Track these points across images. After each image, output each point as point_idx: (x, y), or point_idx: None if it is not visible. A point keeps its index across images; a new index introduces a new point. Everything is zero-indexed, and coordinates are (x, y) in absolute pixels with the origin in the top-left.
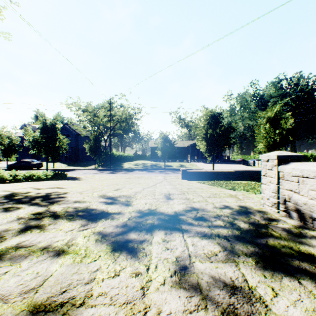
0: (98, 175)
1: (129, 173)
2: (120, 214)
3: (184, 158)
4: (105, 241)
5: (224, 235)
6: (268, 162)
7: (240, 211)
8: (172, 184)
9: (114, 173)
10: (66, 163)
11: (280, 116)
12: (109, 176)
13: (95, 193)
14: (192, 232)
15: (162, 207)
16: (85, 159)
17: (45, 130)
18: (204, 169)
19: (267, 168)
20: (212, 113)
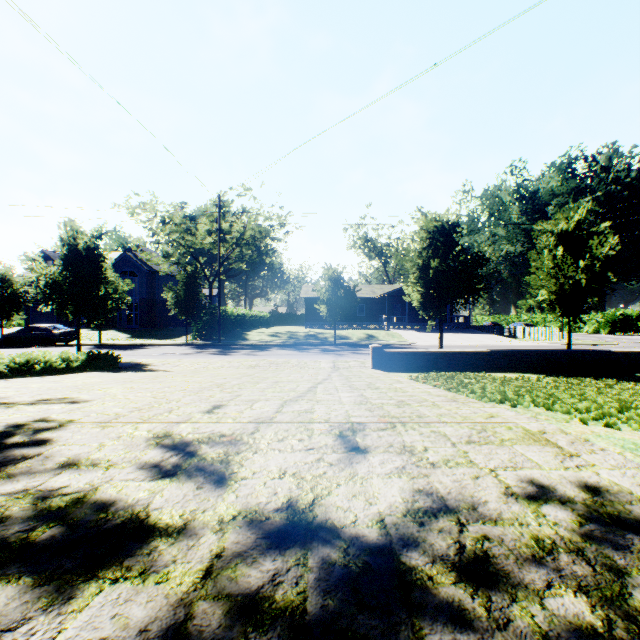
0: (190, 359)
1: (257, 353)
2: (185, 535)
3: (375, 321)
4: None
5: None
6: None
7: (607, 515)
8: (354, 386)
9: (226, 353)
10: (129, 331)
11: (586, 230)
12: (215, 360)
13: (144, 424)
14: None
15: (334, 494)
16: (169, 324)
17: (74, 261)
18: (417, 345)
19: None
20: (439, 224)
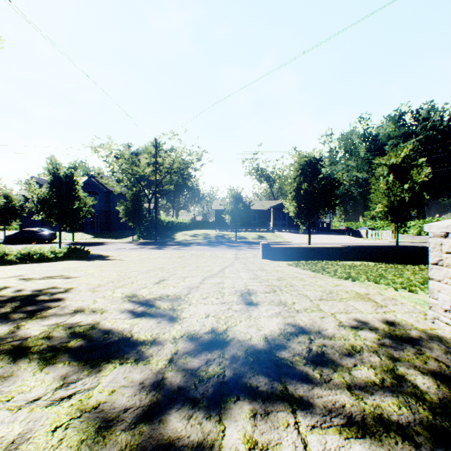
0: (137, 252)
1: (183, 248)
2: (155, 344)
3: (264, 226)
4: (102, 450)
5: (396, 423)
6: (448, 238)
7: (395, 335)
8: (250, 268)
9: (161, 248)
10: (93, 233)
11: (409, 163)
12: (154, 253)
13: (118, 290)
14: (315, 410)
15: (238, 325)
16: (120, 228)
17: (57, 184)
18: (293, 242)
19: (444, 249)
20: (308, 159)
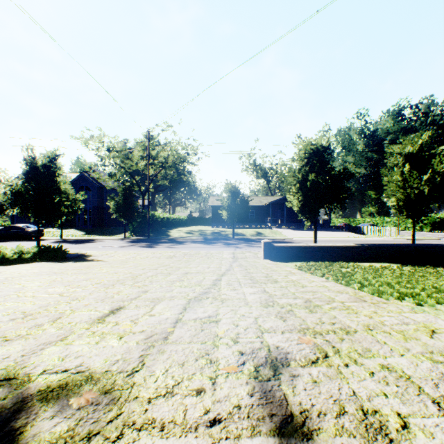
0: (124, 250)
1: (176, 246)
2: None
3: (262, 223)
4: None
5: None
6: None
7: None
8: (254, 278)
9: (152, 246)
10: (85, 229)
11: (426, 152)
12: (142, 251)
13: None
14: None
15: None
16: (114, 224)
17: (34, 175)
18: (294, 240)
19: None
20: (314, 147)
